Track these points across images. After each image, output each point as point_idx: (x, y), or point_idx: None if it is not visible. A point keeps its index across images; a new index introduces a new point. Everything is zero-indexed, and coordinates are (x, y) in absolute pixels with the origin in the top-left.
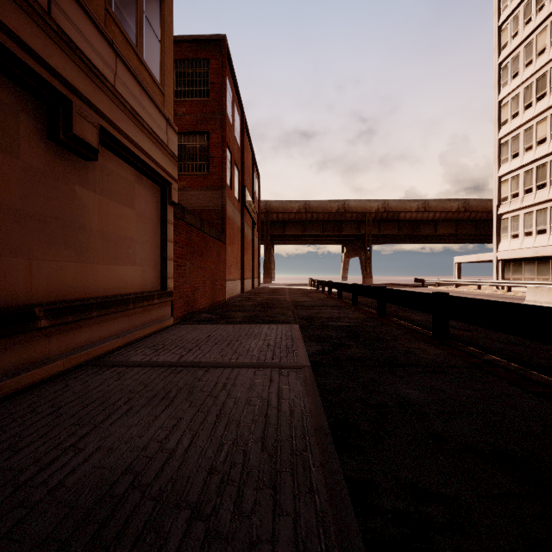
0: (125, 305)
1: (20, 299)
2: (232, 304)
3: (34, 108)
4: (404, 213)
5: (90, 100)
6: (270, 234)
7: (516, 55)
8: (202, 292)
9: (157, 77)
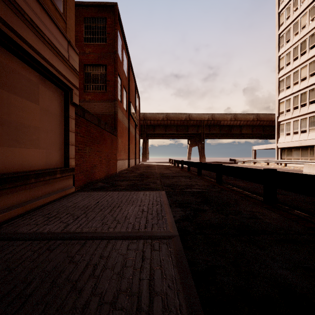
0: (25, 180)
1: None
2: (121, 175)
3: None
4: (223, 121)
5: None
6: (146, 132)
7: (288, 29)
8: (99, 168)
9: (59, 7)
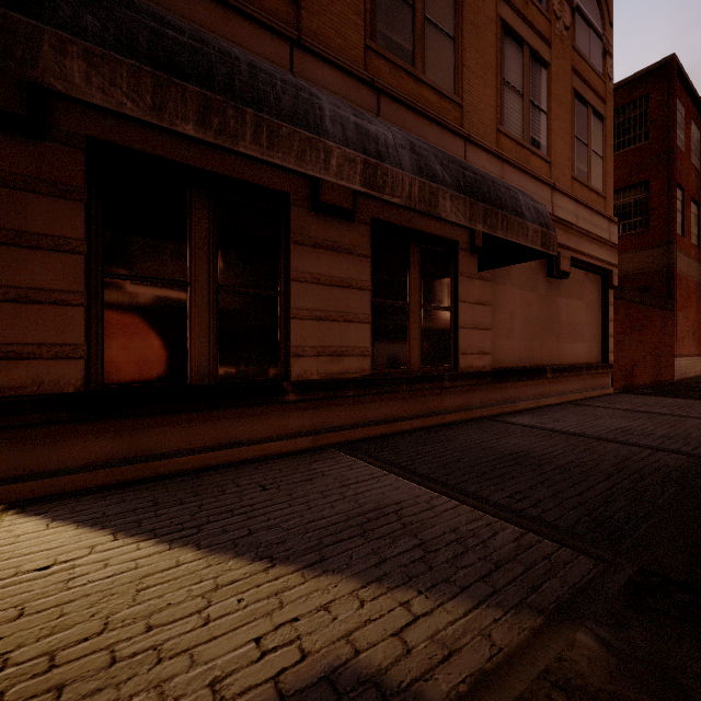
0: (581, 371)
1: (538, 362)
2: (684, 384)
3: (542, 263)
4: None
5: (566, 245)
6: None
7: None
8: (641, 368)
9: (600, 189)
